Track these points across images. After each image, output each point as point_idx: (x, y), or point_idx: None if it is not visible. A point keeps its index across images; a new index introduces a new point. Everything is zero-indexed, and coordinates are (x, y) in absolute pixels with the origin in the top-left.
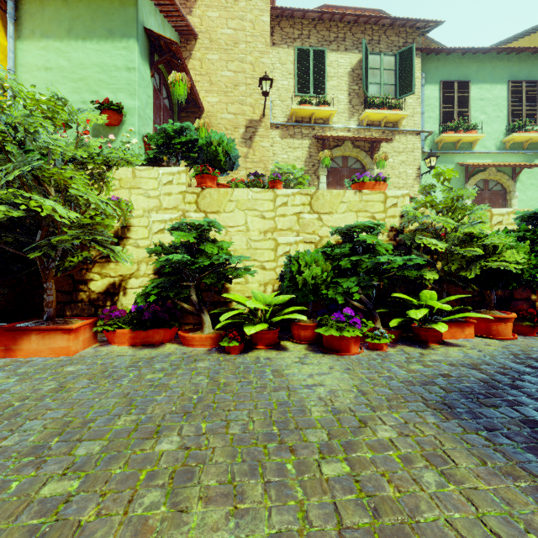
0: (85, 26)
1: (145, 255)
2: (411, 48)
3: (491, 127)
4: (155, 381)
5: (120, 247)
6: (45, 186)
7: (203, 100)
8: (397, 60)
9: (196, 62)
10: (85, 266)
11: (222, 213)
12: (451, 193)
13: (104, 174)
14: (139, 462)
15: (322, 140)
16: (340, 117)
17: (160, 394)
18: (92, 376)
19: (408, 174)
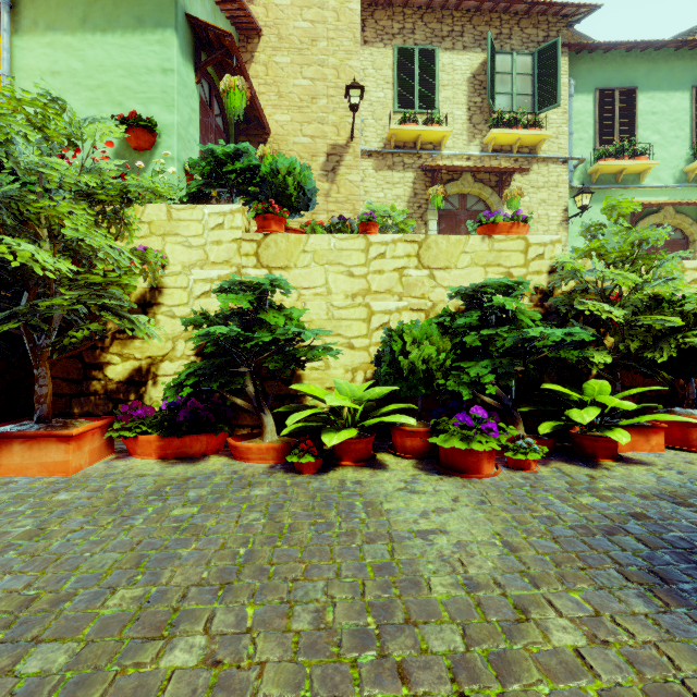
0: (105, 13)
1: (183, 328)
2: (555, 43)
3: (667, 151)
4: (185, 520)
5: (145, 317)
6: (34, 227)
7: (269, 119)
8: (535, 61)
9: (259, 67)
10: (99, 345)
11: (292, 270)
12: (632, 235)
13: (124, 212)
14: (127, 696)
15: (431, 173)
16: (455, 140)
17: (187, 546)
18: (91, 509)
19: (551, 217)
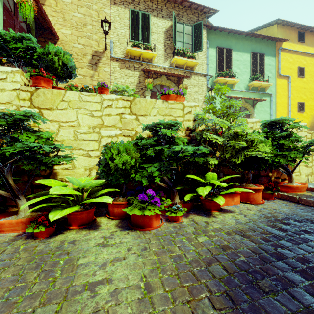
0: None
1: None
2: (201, 23)
3: (242, 77)
4: None
5: None
6: None
7: (58, 31)
8: (193, 29)
9: (52, 1)
10: None
11: (55, 110)
12: (226, 102)
13: None
14: None
15: (147, 73)
16: (159, 59)
17: None
18: None
19: (199, 99)
